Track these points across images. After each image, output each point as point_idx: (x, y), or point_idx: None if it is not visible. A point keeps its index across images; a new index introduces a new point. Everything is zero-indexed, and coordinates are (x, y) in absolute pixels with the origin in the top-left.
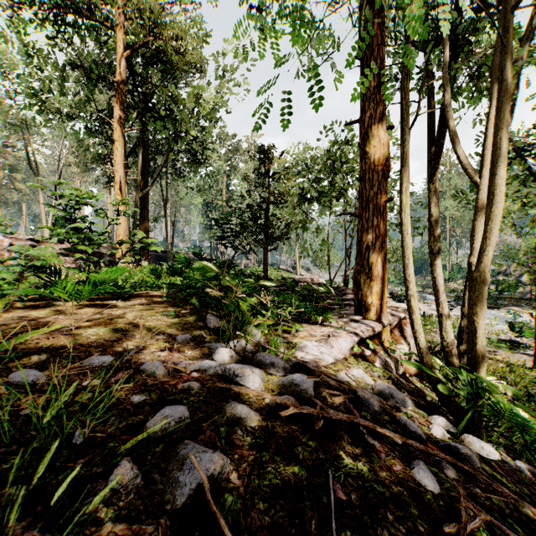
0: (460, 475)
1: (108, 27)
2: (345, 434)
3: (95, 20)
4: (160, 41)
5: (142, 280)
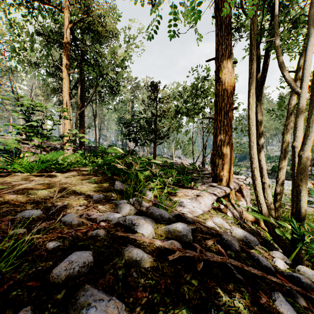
0: (306, 301)
1: (59, 9)
2: (219, 271)
3: (51, 5)
4: (90, 18)
5: (77, 161)
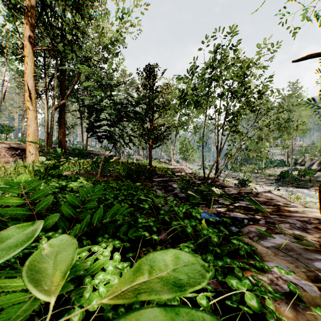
0: None
1: None
2: None
3: None
4: None
5: None
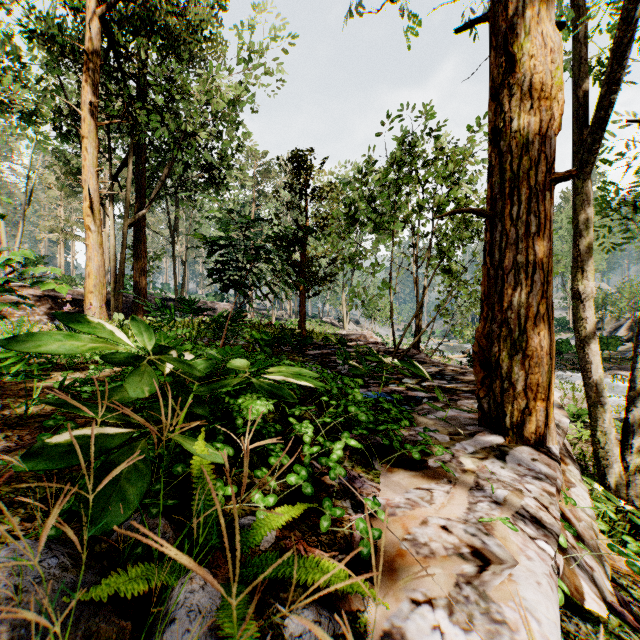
0: None
1: None
2: None
3: None
4: None
5: None
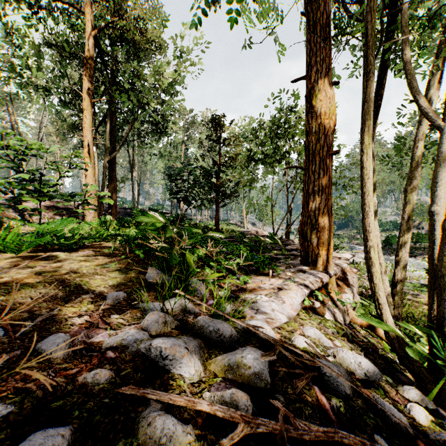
0: None
1: (78, 9)
2: None
3: (66, 2)
4: (124, 21)
5: (99, 231)
